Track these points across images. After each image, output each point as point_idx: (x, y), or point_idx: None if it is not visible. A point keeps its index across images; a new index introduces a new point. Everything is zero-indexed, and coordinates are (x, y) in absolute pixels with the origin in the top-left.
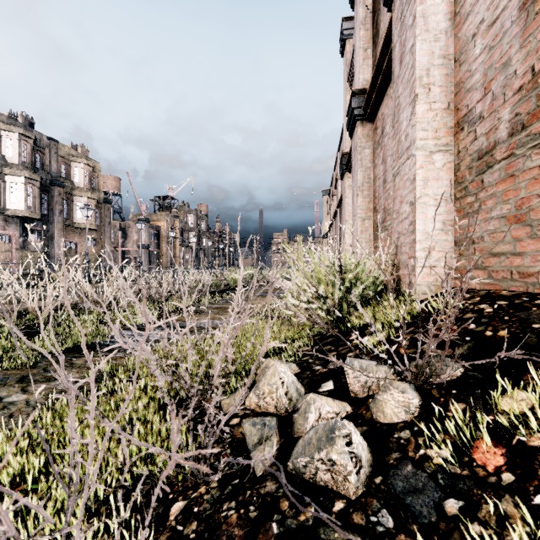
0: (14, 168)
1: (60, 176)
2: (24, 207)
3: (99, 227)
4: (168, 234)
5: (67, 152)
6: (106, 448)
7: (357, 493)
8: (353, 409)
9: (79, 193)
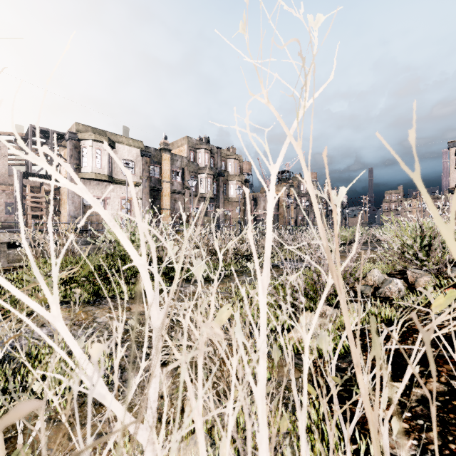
0: (202, 169)
1: (222, 170)
2: (206, 192)
3: (242, 199)
4: (285, 200)
5: (225, 153)
6: (311, 285)
7: (398, 297)
8: (408, 286)
9: (231, 179)
